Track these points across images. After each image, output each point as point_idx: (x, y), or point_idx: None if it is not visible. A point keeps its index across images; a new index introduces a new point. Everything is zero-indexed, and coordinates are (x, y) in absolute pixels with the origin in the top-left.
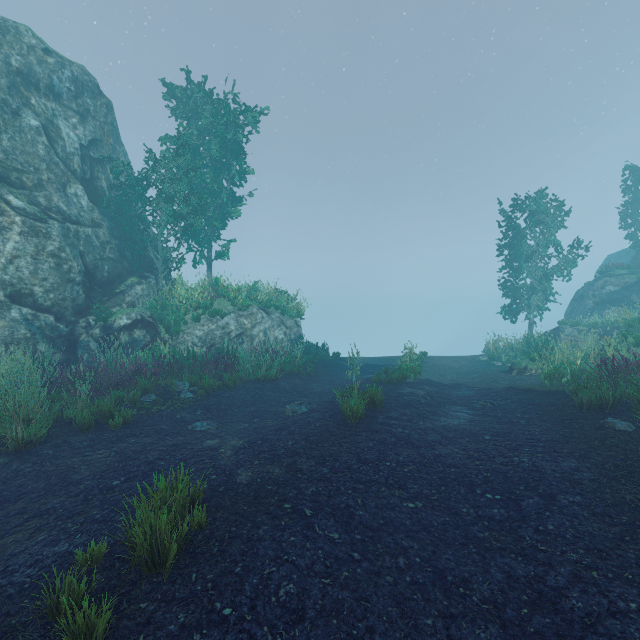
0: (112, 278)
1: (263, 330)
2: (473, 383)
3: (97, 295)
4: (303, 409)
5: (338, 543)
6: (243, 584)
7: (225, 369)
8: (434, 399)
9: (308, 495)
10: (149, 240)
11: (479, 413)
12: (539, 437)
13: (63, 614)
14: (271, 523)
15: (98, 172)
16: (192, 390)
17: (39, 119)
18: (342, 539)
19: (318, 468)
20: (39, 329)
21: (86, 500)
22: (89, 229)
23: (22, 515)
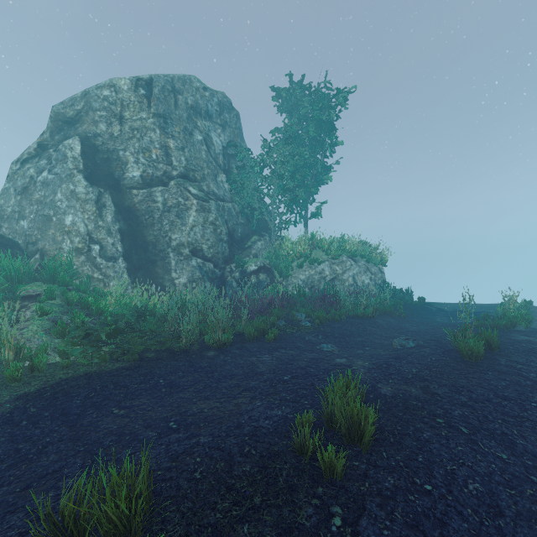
0: (243, 237)
1: (352, 275)
2: None
3: (235, 249)
4: (410, 344)
5: (509, 463)
6: (431, 471)
7: (331, 305)
8: None
9: (456, 416)
10: (265, 208)
11: None
12: None
13: (305, 453)
14: (431, 431)
15: (232, 164)
16: (307, 320)
17: (202, 135)
18: (512, 461)
19: (454, 395)
20: (206, 272)
21: (272, 386)
22: (230, 204)
23: (238, 388)
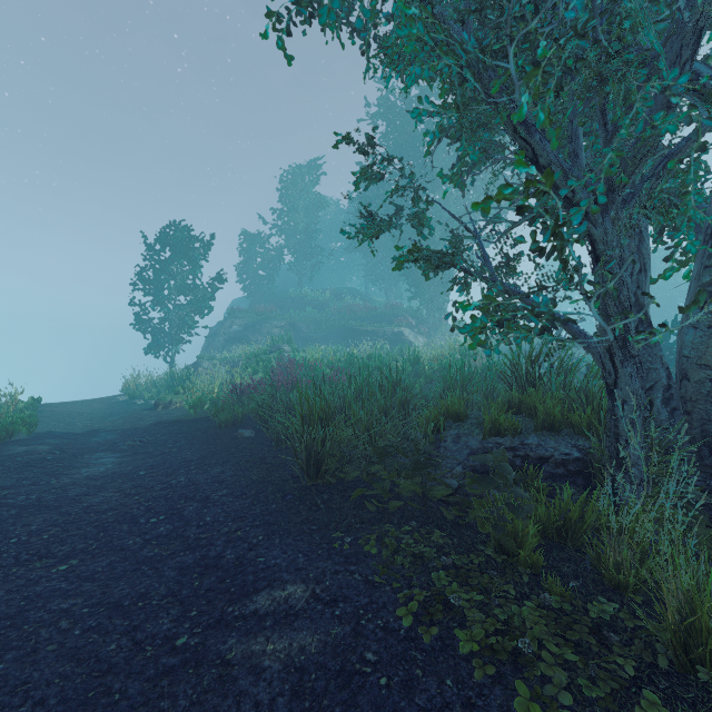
0: None
1: None
2: (115, 426)
3: None
4: None
5: None
6: None
7: None
8: (67, 452)
9: None
10: None
11: (129, 454)
12: (192, 458)
13: None
14: None
15: None
16: None
17: None
18: None
19: None
20: None
21: None
22: None
23: None
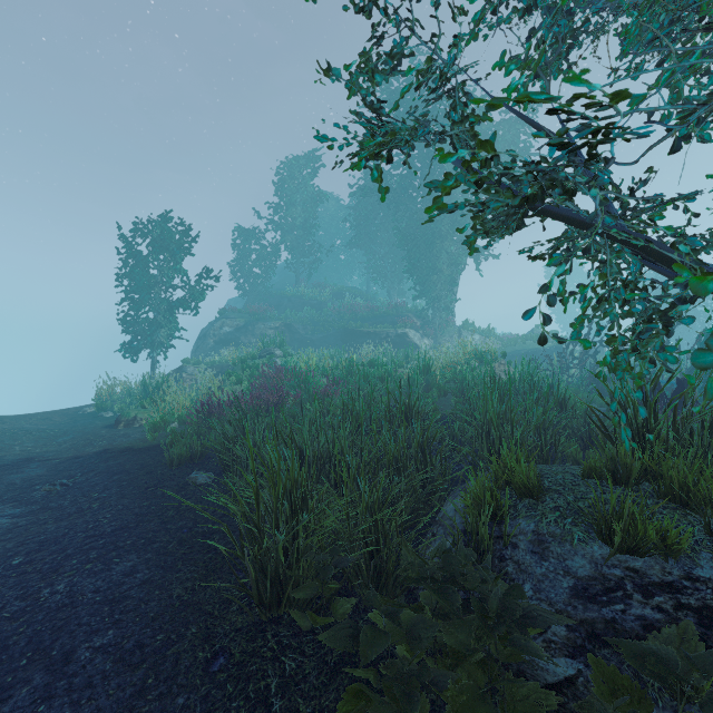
0: None
1: None
2: (57, 452)
3: None
4: None
5: None
6: None
7: None
8: None
9: None
10: None
11: (34, 509)
12: (105, 528)
13: None
14: None
15: None
16: None
17: None
18: None
19: None
20: None
21: None
22: None
23: None
